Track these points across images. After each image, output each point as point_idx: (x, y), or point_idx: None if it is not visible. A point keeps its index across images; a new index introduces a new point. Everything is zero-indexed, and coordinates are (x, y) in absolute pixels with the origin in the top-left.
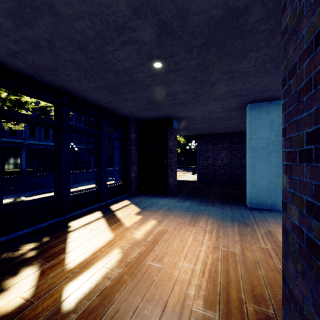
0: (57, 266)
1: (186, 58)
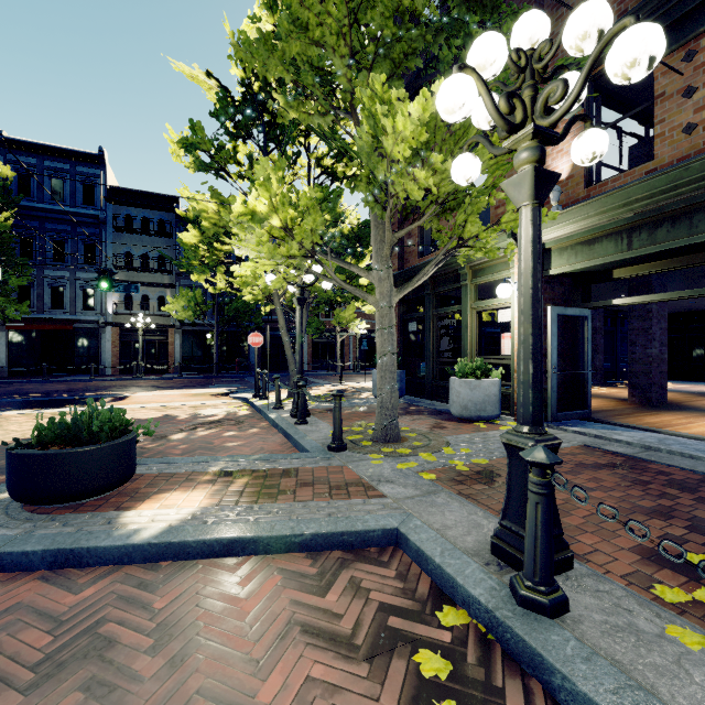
0: None
1: None
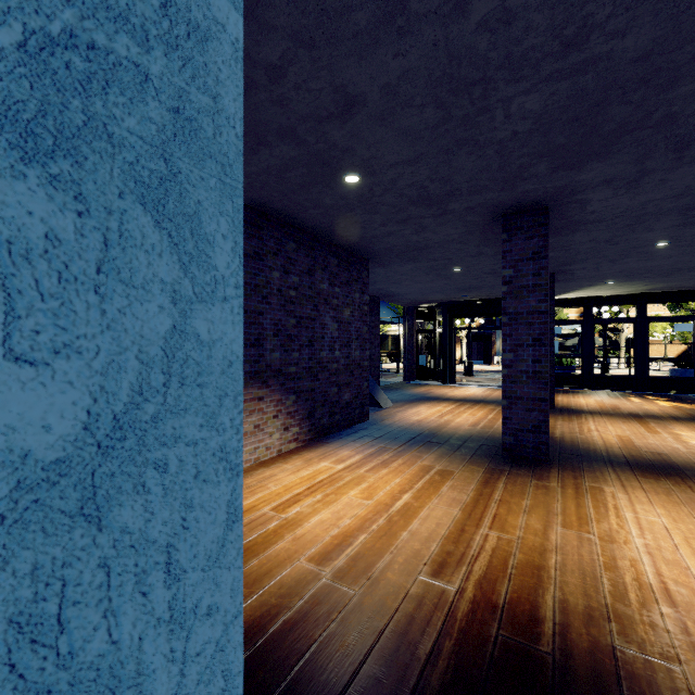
0: None
1: (690, 100)
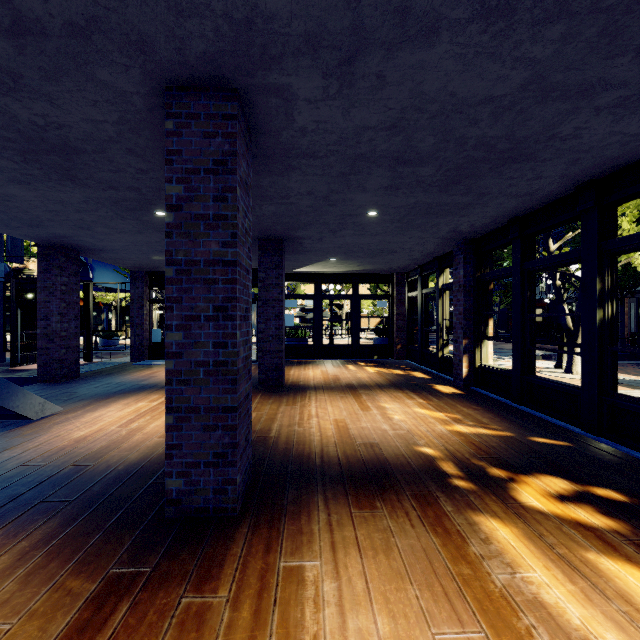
0: (599, 543)
1: None
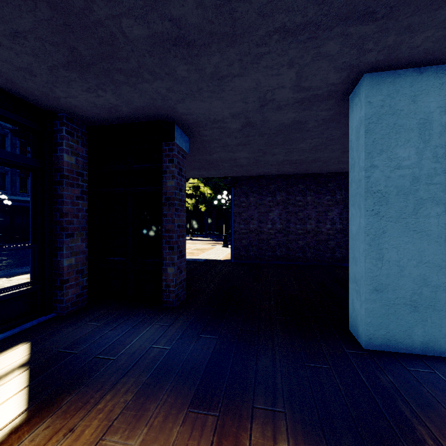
0: None
1: None
